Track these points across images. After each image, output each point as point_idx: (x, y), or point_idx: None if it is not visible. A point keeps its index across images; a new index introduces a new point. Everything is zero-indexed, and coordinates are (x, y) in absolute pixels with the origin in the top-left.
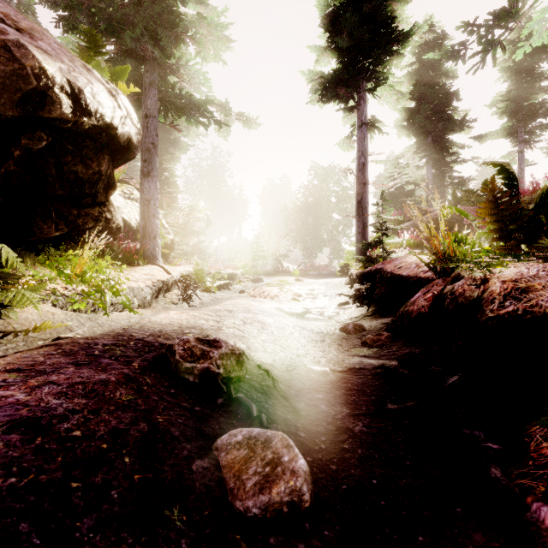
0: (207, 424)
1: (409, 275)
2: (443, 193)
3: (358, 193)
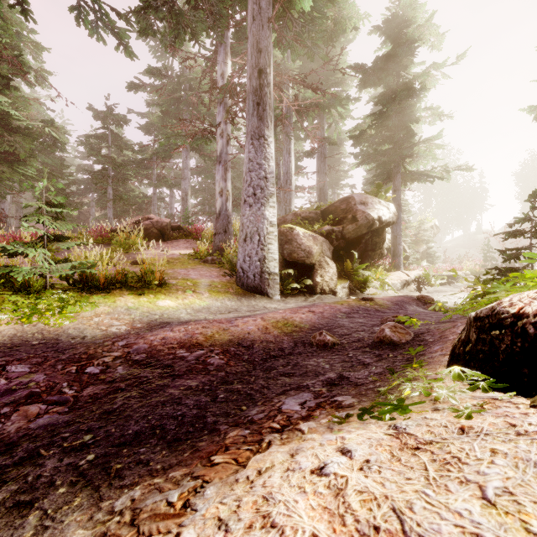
0: (425, 305)
1: None
2: None
3: None
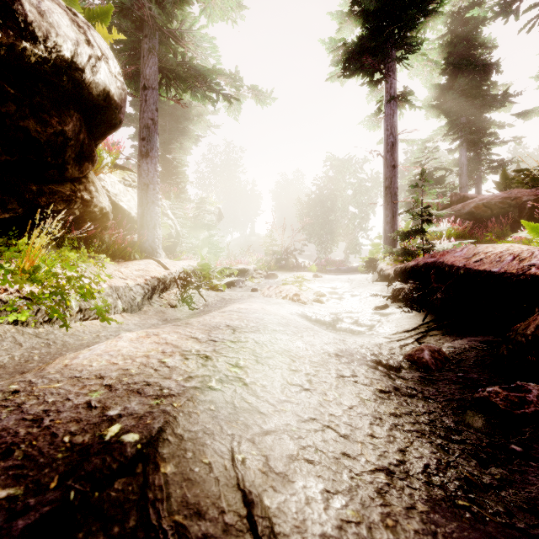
0: None
1: (507, 271)
2: (479, 178)
3: (386, 178)
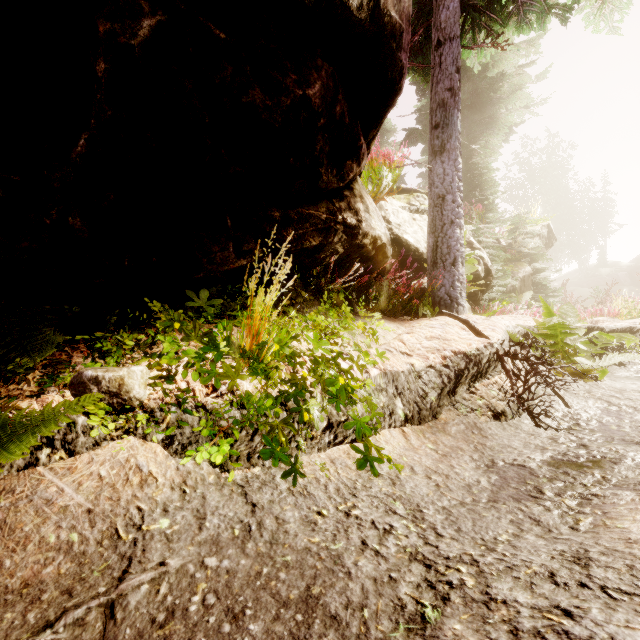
0: None
1: None
2: None
3: None
